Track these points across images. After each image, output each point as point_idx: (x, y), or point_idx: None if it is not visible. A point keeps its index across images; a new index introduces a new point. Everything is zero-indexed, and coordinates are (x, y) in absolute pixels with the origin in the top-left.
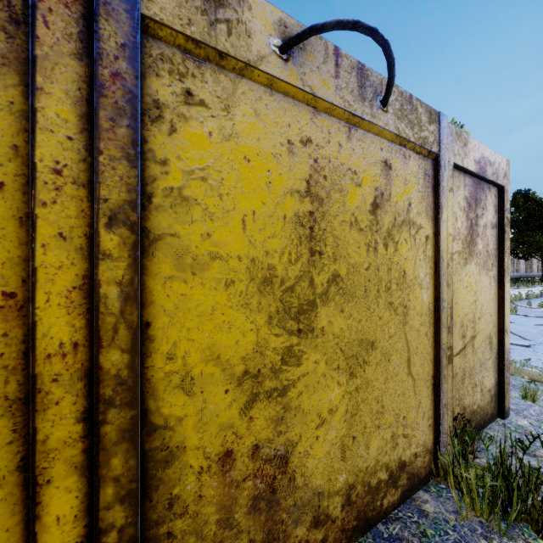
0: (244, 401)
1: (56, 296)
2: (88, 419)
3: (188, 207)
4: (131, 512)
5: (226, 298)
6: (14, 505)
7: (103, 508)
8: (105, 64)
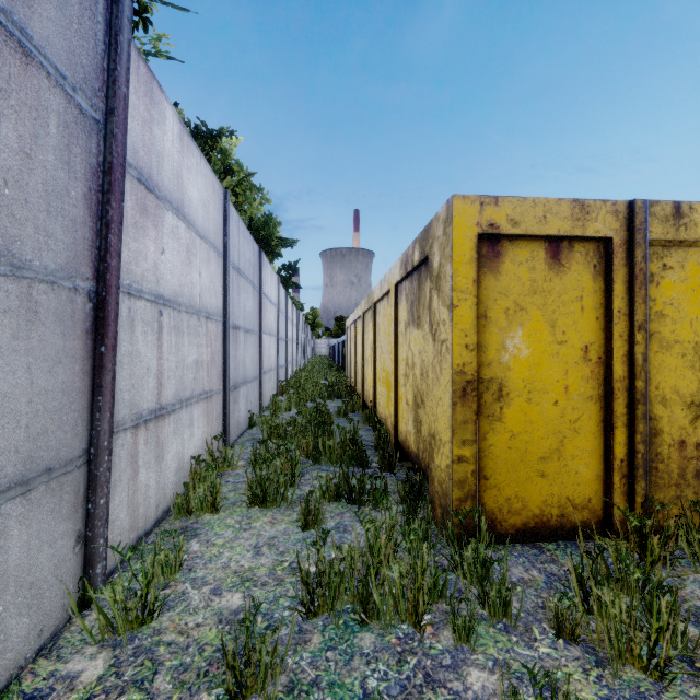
0: (691, 417)
1: (618, 358)
2: (627, 407)
3: (664, 319)
4: (645, 449)
5: (681, 362)
6: (600, 434)
7: (636, 443)
8: (637, 267)
